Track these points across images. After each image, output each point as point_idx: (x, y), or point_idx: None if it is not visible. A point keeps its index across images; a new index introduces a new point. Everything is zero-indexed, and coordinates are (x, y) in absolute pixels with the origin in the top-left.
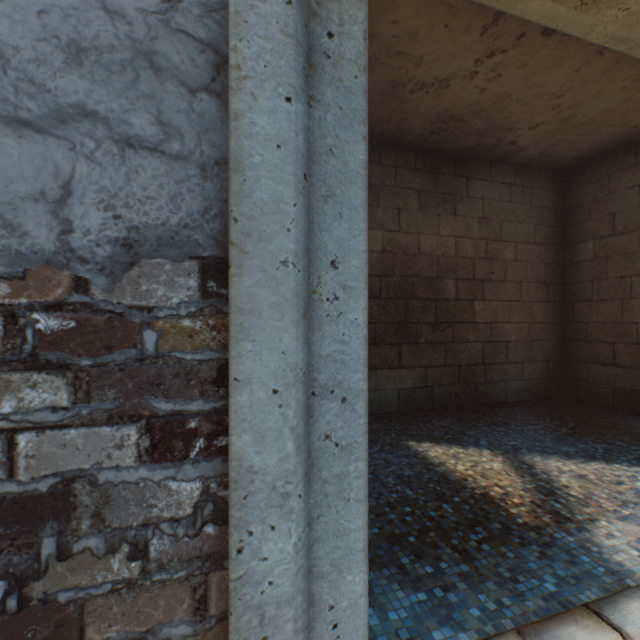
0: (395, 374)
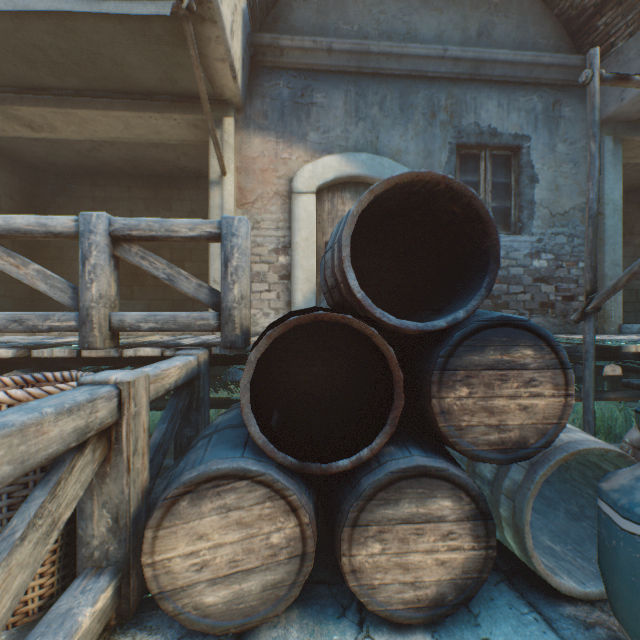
0: (130, 303)
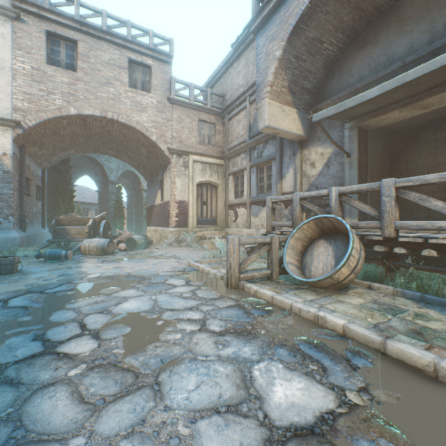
0: None
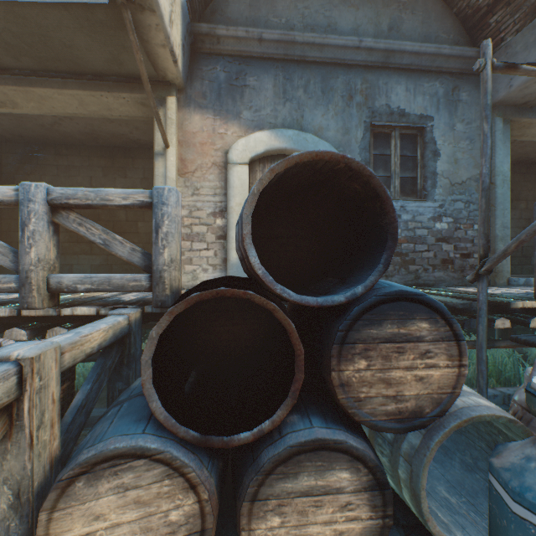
0: (89, 257)
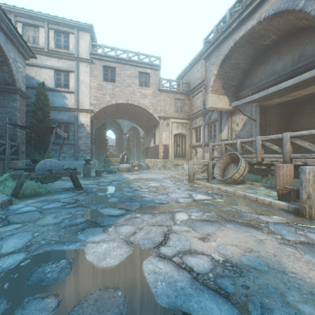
0: None
